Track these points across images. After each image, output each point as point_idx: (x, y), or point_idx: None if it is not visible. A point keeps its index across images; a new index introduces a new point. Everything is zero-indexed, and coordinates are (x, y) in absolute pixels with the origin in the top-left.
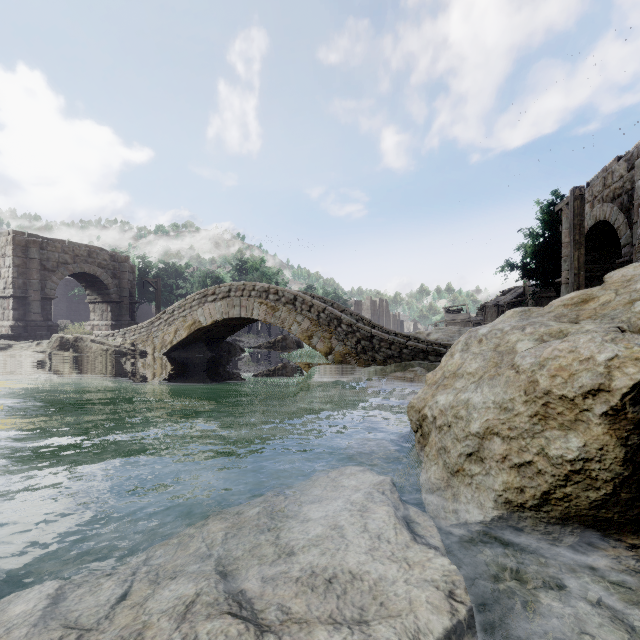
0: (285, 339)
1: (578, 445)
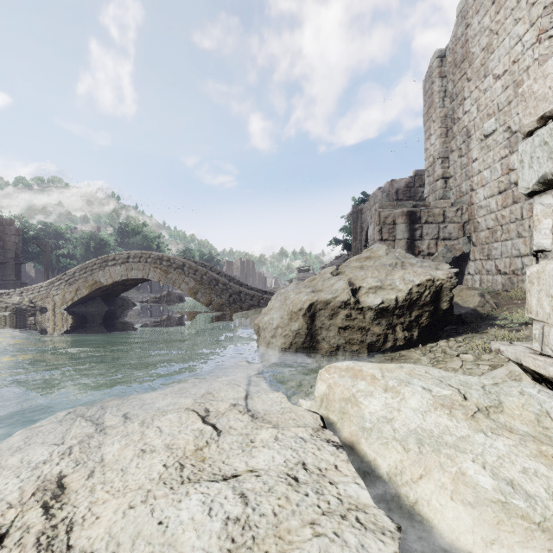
0: (170, 294)
1: (297, 325)
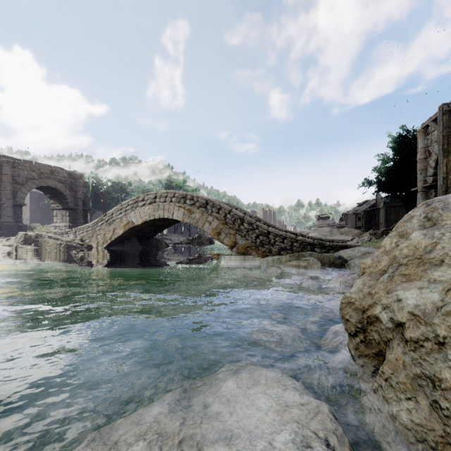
0: (200, 237)
1: None
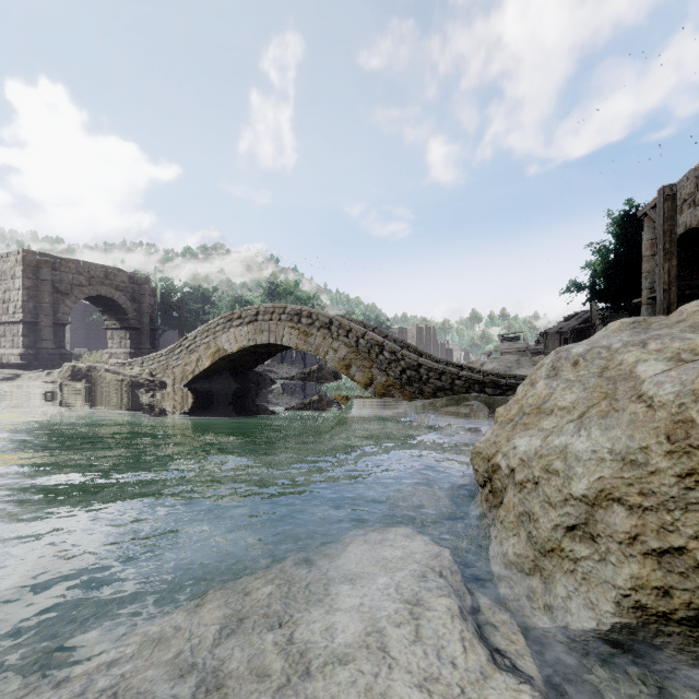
0: (321, 369)
1: None
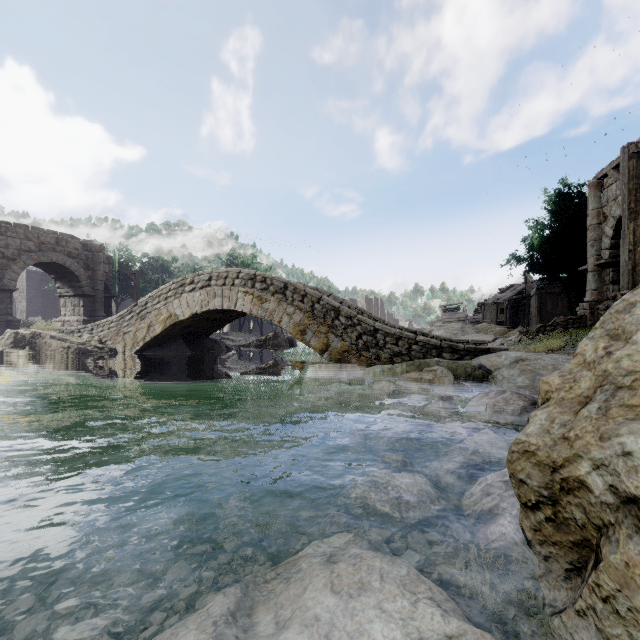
0: (276, 337)
1: None
